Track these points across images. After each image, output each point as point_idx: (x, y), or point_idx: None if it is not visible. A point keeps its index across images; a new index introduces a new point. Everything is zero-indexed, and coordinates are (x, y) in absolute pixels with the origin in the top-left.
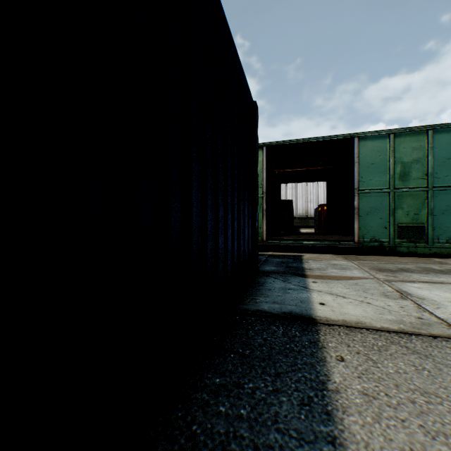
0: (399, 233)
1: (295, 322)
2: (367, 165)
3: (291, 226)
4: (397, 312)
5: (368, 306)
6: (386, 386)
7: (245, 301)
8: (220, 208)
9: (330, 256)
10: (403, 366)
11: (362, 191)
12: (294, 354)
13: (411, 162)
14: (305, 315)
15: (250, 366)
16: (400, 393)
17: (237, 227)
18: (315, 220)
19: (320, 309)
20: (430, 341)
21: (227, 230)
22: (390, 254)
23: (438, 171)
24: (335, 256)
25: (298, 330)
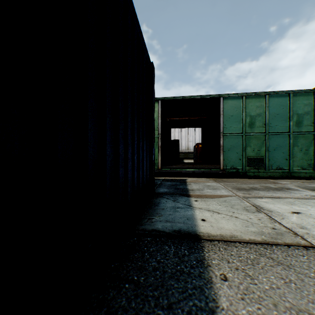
0: (248, 163)
1: (184, 240)
2: (229, 116)
3: (178, 158)
4: (257, 224)
5: (237, 220)
6: (267, 307)
7: (143, 222)
8: (120, 144)
9: (205, 179)
10: (275, 280)
11: (225, 134)
12: (184, 277)
13: (256, 115)
14: (191, 232)
15: (143, 298)
16: (280, 314)
17: (136, 160)
18: (193, 154)
19: (202, 225)
20: (286, 250)
21: (128, 163)
22: (243, 177)
23: (272, 122)
24: (208, 179)
25: (186, 249)
